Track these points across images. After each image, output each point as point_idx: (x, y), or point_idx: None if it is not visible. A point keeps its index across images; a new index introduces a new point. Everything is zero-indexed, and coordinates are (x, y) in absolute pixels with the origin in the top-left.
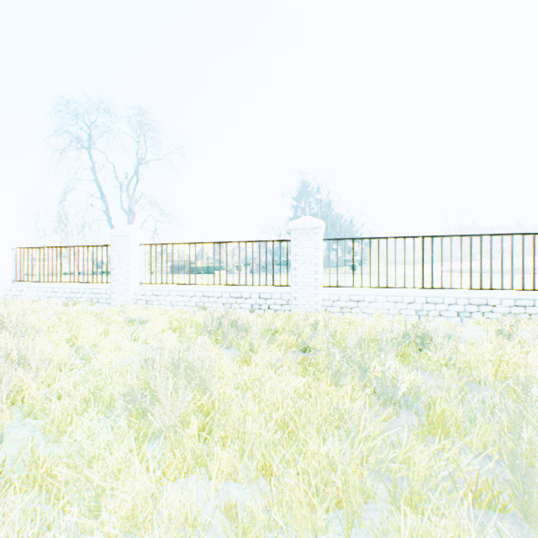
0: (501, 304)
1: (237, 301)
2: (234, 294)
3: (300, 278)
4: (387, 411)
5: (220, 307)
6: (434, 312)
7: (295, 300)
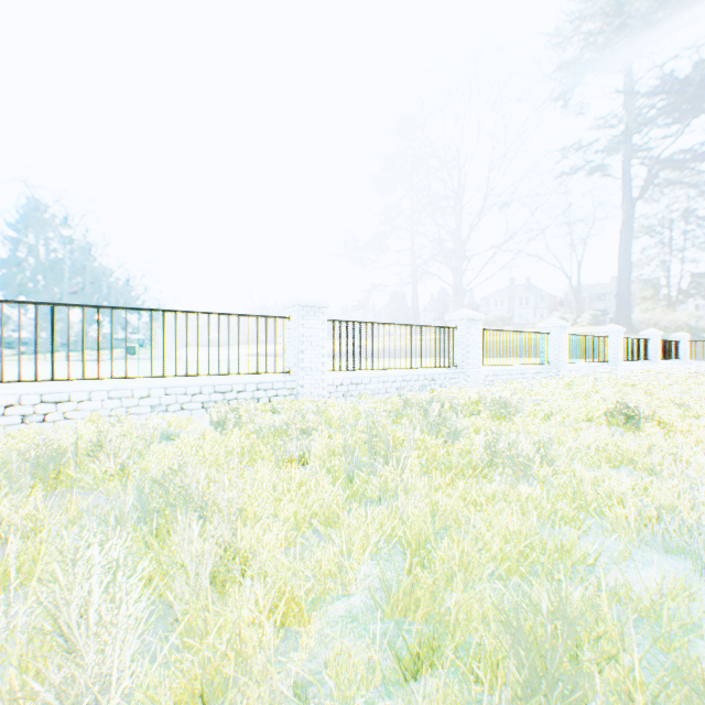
0: (247, 390)
1: None
2: None
3: None
4: None
5: None
6: (176, 406)
7: None
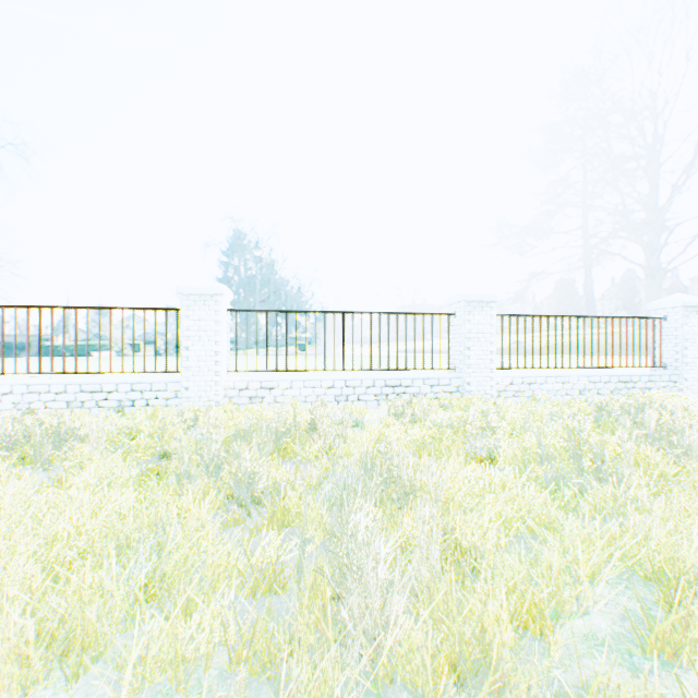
0: (413, 385)
1: (94, 397)
2: (88, 387)
3: (195, 361)
4: (231, 515)
5: (63, 408)
6: (353, 396)
7: (188, 391)
